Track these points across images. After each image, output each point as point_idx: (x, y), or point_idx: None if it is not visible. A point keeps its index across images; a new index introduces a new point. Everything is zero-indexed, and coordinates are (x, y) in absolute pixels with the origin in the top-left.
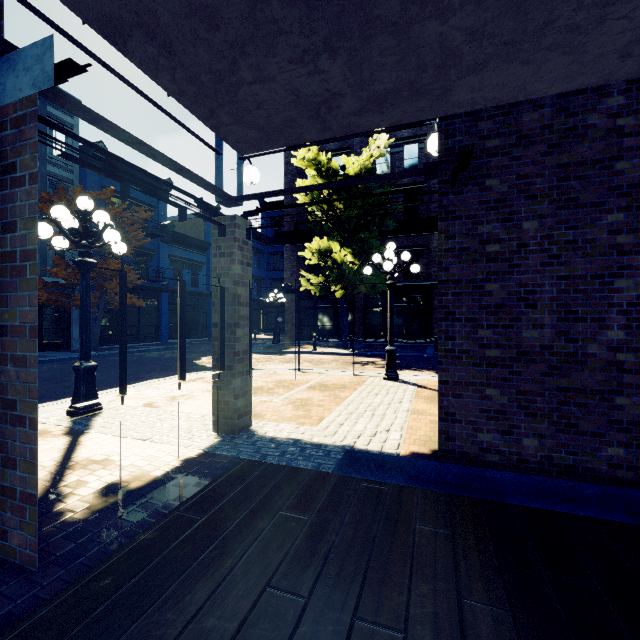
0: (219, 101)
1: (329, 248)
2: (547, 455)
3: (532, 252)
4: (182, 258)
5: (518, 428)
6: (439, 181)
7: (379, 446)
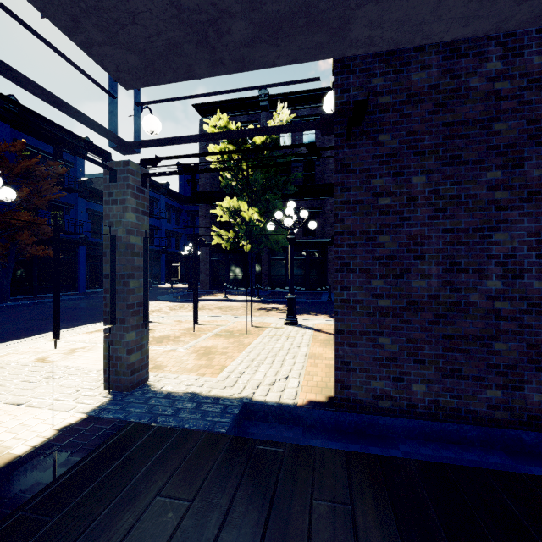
0: (81, 5)
1: (239, 207)
2: (434, 399)
3: (420, 206)
4: (101, 213)
5: (408, 375)
6: (335, 134)
7: (277, 396)
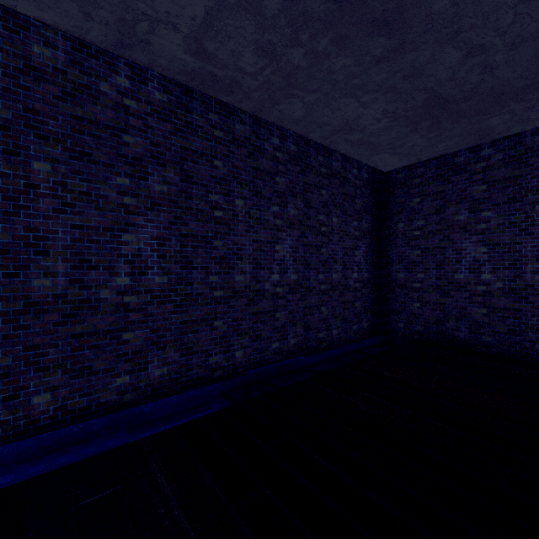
0: None
1: None
2: (61, 405)
3: (44, 196)
4: None
5: (26, 388)
6: None
7: None
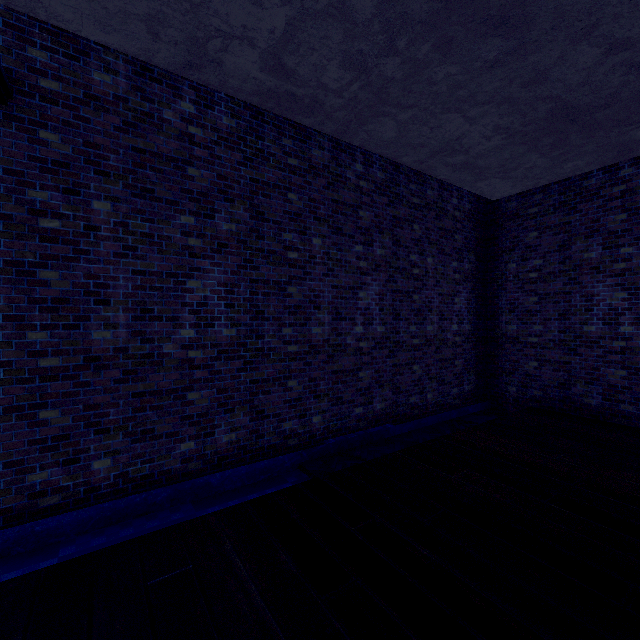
0: None
1: None
2: (122, 472)
3: (104, 238)
4: None
5: (87, 451)
6: None
7: None
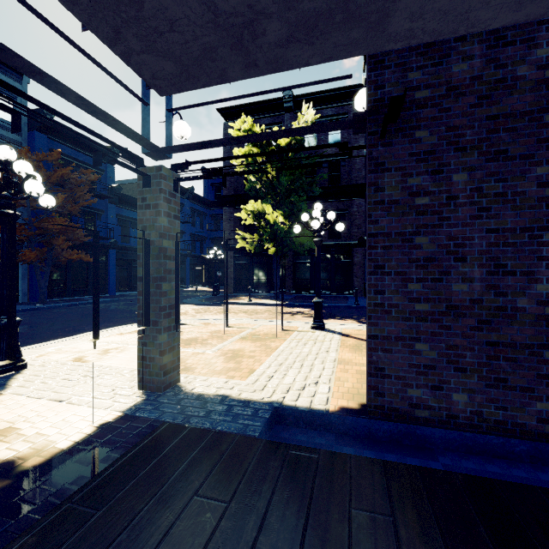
0: (123, 16)
1: (263, 210)
2: (477, 410)
3: (462, 205)
4: (129, 218)
5: (448, 383)
6: (368, 132)
7: (308, 401)
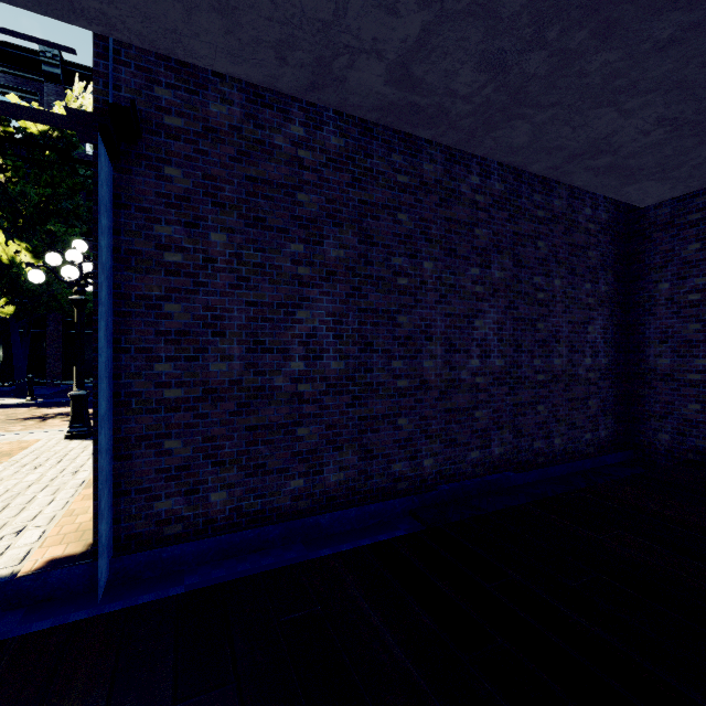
0: None
1: None
2: (236, 506)
3: (221, 270)
4: None
5: (205, 483)
6: (95, 145)
7: None
